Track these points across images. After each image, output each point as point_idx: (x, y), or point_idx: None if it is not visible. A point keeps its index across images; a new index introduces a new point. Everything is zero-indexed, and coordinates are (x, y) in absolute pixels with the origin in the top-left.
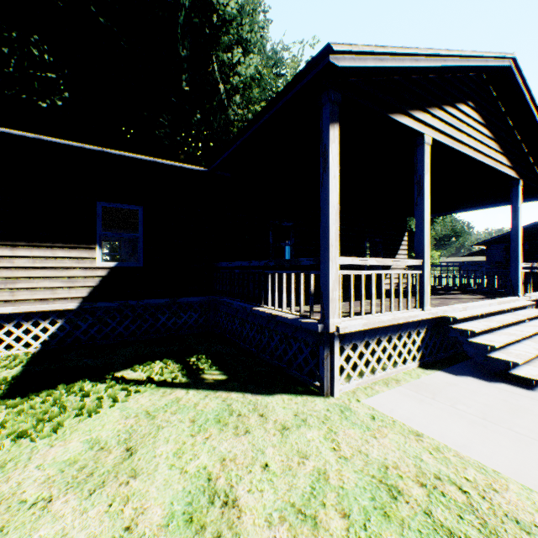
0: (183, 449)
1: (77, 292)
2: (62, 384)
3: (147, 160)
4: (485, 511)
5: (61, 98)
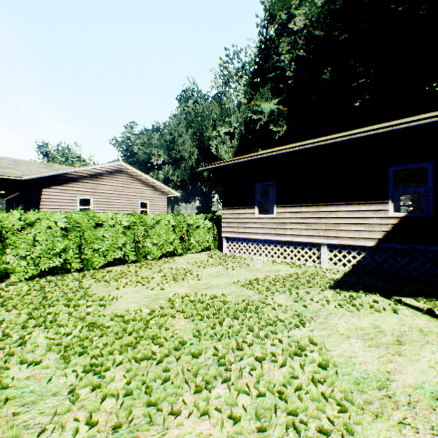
0: None
1: (373, 234)
2: (360, 290)
3: (434, 121)
4: None
5: (367, 93)
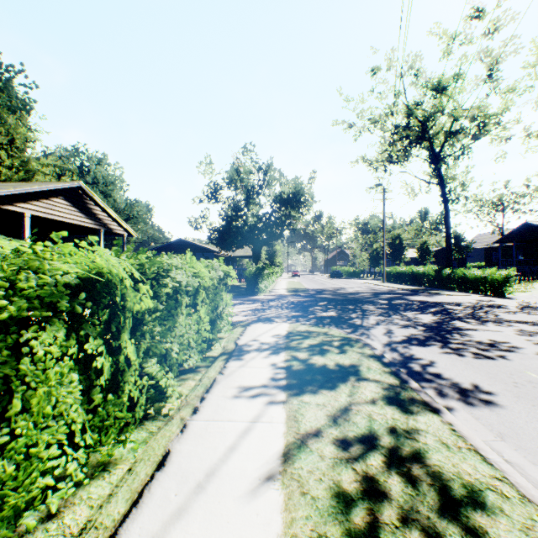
0: None
1: None
2: None
3: None
4: None
5: None
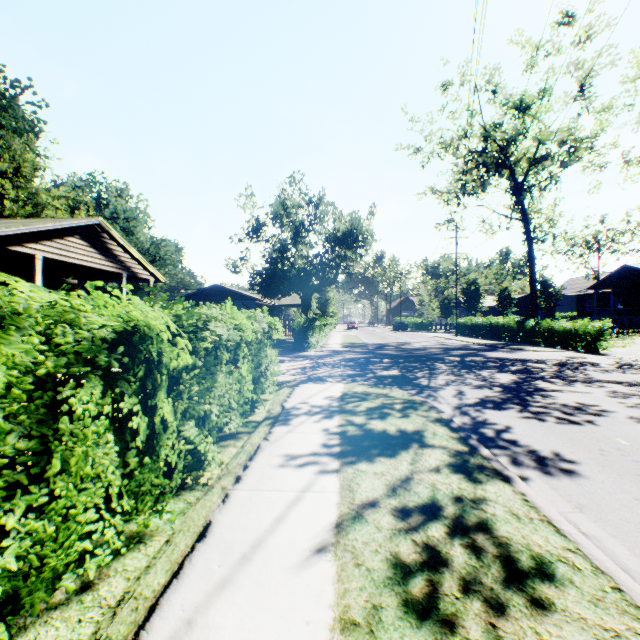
0: None
1: None
2: None
3: None
4: None
5: None
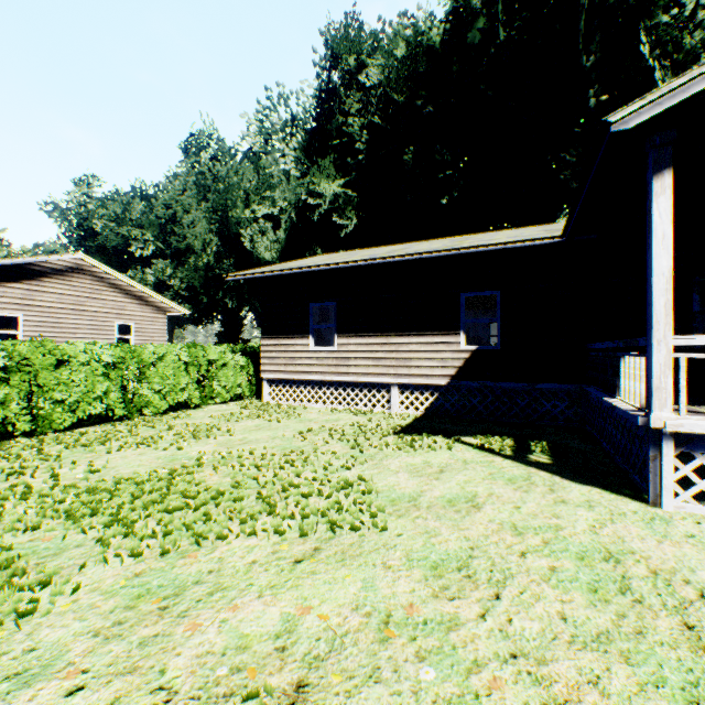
0: (471, 481)
1: (447, 371)
2: (424, 433)
3: (496, 249)
4: (699, 609)
5: (456, 189)
